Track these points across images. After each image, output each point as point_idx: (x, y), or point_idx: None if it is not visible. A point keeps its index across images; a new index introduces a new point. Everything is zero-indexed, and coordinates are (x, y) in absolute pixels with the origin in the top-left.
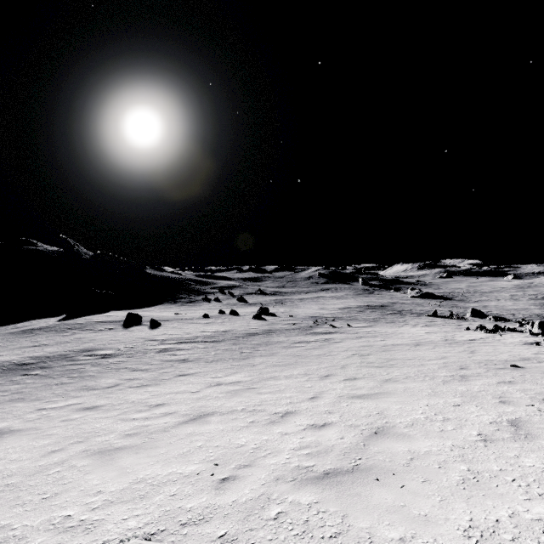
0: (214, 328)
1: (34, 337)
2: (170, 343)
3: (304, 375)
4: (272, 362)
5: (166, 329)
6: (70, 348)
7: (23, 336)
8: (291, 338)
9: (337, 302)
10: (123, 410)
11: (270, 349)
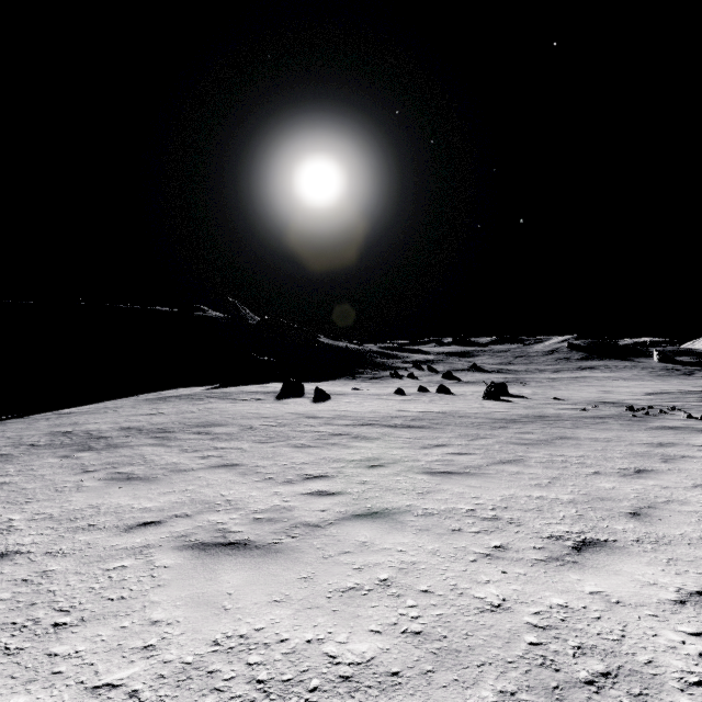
0: (419, 407)
1: (162, 404)
2: (340, 424)
3: None
4: None
5: (337, 403)
6: (185, 419)
7: (153, 402)
8: (622, 434)
9: (628, 383)
10: None
11: (604, 457)
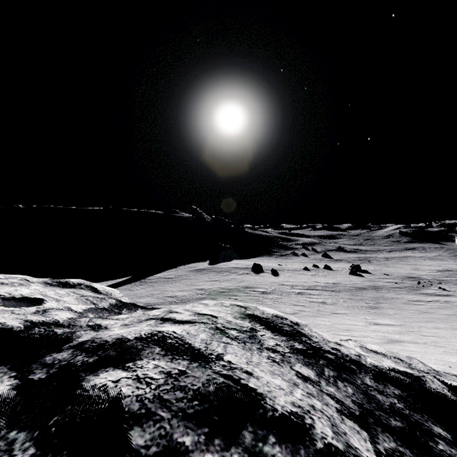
0: (323, 280)
1: (206, 274)
2: (299, 289)
3: (452, 329)
4: (405, 314)
5: (285, 277)
6: (235, 284)
7: (199, 273)
8: (403, 296)
9: (431, 263)
10: (327, 329)
11: (392, 303)
